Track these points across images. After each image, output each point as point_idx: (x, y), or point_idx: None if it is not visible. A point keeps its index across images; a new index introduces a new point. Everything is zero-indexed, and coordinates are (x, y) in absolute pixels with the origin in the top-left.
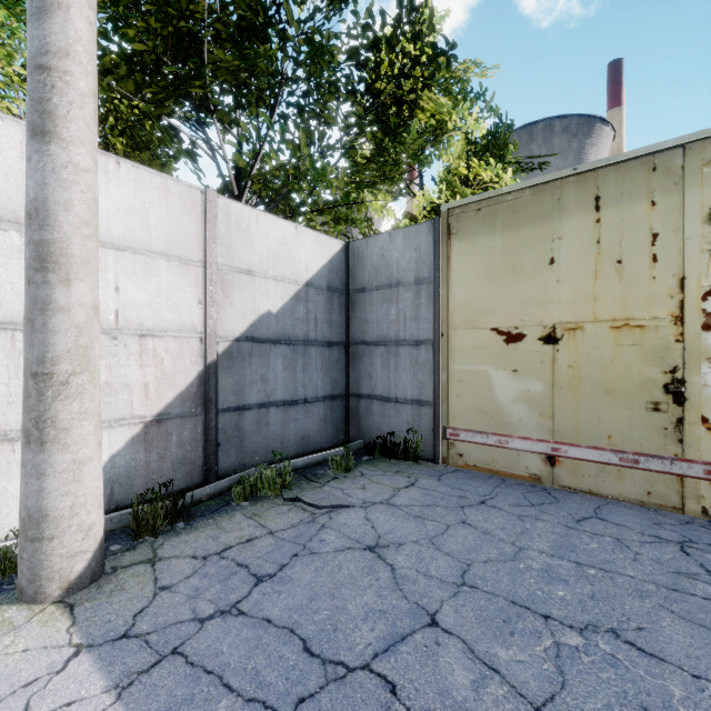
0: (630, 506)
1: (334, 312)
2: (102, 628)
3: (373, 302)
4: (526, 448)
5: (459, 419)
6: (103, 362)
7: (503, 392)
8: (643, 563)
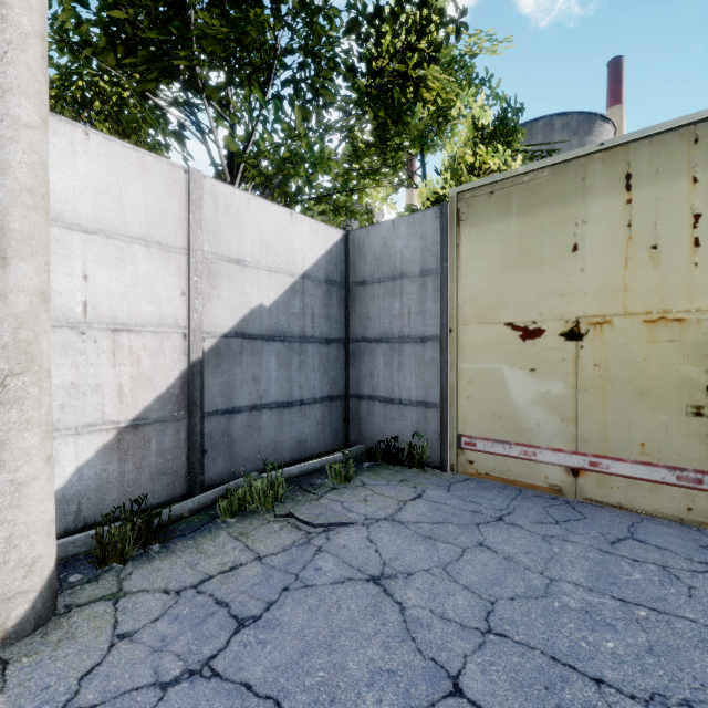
0: (668, 523)
1: (333, 307)
2: (36, 698)
3: (375, 296)
4: (557, 461)
5: (469, 423)
6: (69, 360)
7: (519, 394)
8: (702, 601)
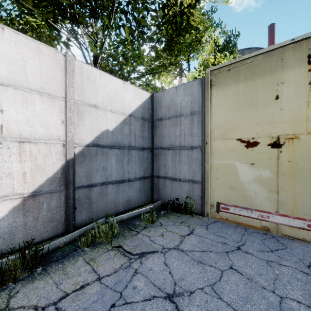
0: None
1: (145, 131)
2: None
3: (167, 126)
4: (284, 222)
5: (216, 191)
6: None
7: (244, 176)
8: None
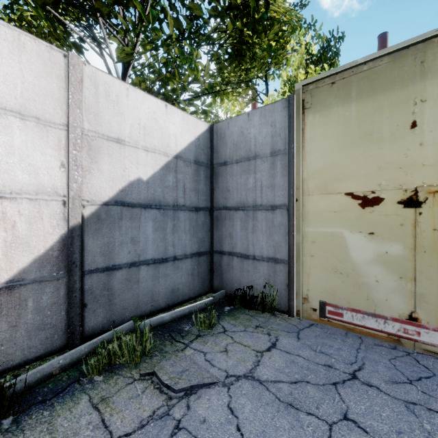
0: None
1: (201, 182)
2: None
3: (234, 173)
4: None
5: (313, 277)
6: None
7: (359, 254)
8: None
